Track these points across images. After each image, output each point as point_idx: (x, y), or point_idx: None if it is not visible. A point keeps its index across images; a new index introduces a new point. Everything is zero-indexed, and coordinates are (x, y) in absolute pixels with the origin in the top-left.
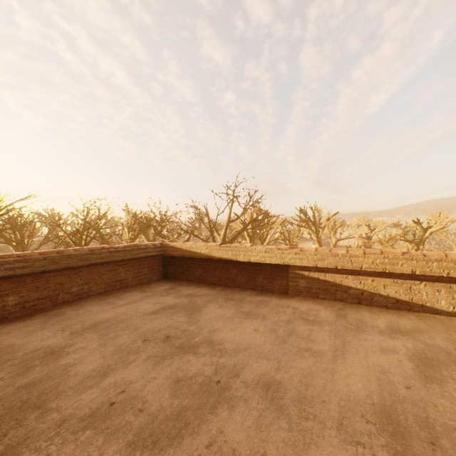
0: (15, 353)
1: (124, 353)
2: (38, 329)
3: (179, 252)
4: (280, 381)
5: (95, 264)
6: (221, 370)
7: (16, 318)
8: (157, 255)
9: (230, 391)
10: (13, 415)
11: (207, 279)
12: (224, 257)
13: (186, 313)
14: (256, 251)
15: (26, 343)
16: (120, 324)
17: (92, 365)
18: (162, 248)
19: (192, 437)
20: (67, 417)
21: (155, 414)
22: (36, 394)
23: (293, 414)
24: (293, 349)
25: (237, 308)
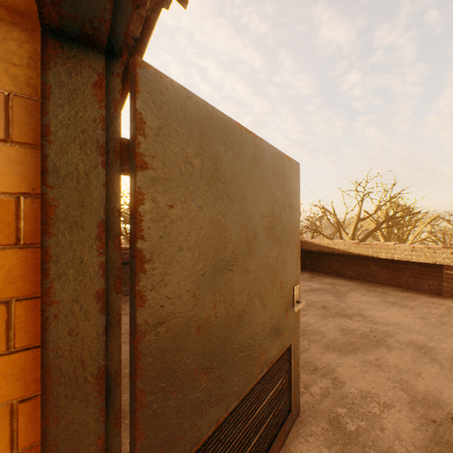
0: None
1: None
2: None
3: (317, 248)
4: (432, 347)
5: None
6: (375, 331)
7: None
8: None
9: (386, 342)
10: None
11: (344, 273)
12: (363, 254)
13: (332, 295)
14: (400, 249)
15: None
16: None
17: None
18: (301, 243)
19: (362, 354)
20: None
21: (333, 340)
22: None
23: (444, 364)
24: (446, 333)
25: (381, 298)
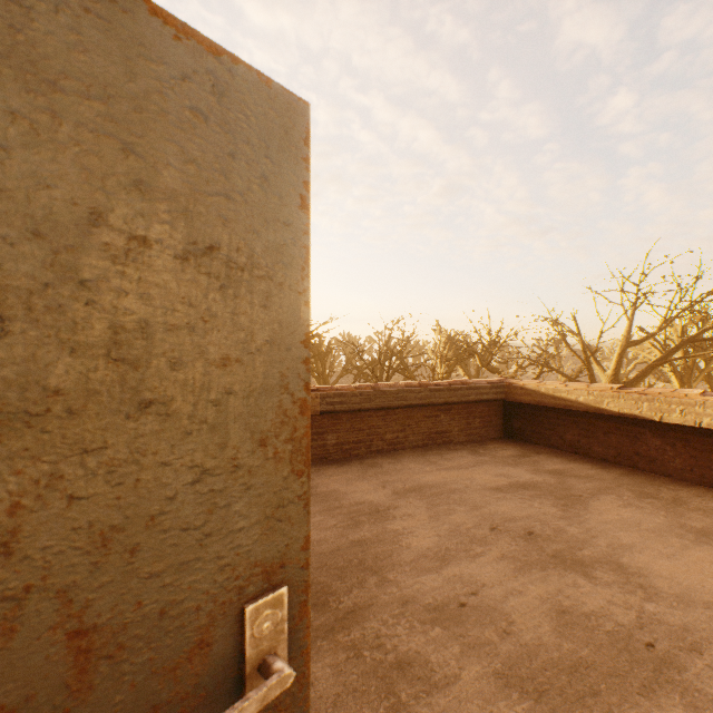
0: (341, 500)
1: (464, 538)
2: (357, 478)
3: (534, 397)
4: None
5: (412, 406)
6: (653, 625)
7: (334, 460)
8: (494, 399)
9: (682, 674)
10: (353, 571)
11: (589, 450)
12: (630, 412)
13: (555, 501)
14: None
15: (348, 492)
16: (450, 495)
17: (426, 541)
18: (502, 388)
19: None
20: (408, 598)
21: (531, 648)
22: (370, 556)
23: None
24: None
25: (670, 516)
